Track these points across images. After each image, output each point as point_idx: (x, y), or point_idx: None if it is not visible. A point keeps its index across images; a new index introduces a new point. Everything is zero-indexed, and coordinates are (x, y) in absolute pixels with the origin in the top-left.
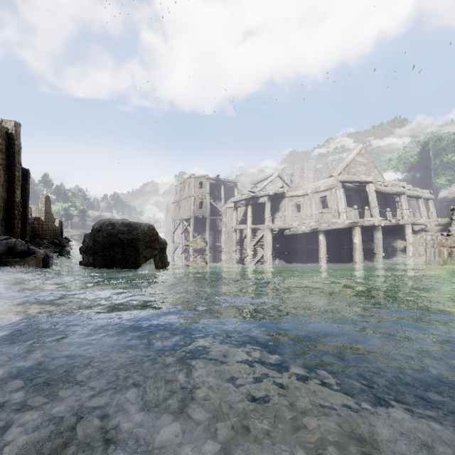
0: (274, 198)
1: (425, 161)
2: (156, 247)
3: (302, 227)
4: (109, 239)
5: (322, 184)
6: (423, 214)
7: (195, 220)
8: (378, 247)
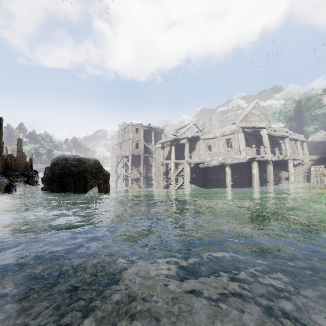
0: (191, 140)
1: (299, 115)
2: (100, 177)
3: (213, 162)
4: (63, 171)
5: (227, 129)
6: (300, 152)
7: (132, 157)
8: (270, 176)
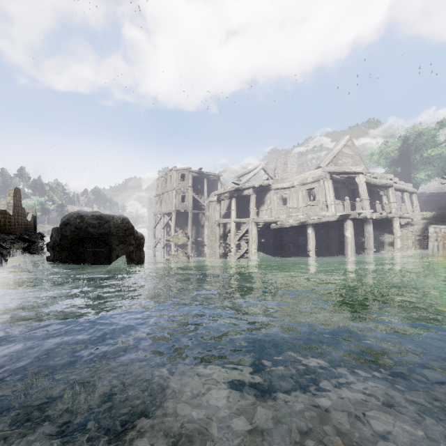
0: (258, 191)
1: (405, 157)
2: (131, 242)
3: (290, 221)
4: (77, 233)
5: (309, 175)
6: (408, 207)
7: (177, 215)
8: (369, 241)
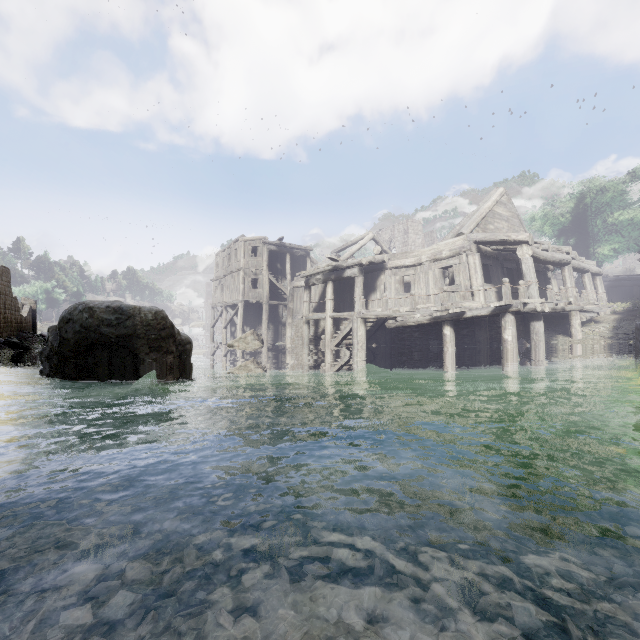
0: (367, 271)
1: (582, 222)
2: (169, 348)
3: (416, 315)
4: (84, 335)
5: (445, 247)
6: (590, 296)
7: (246, 307)
8: (538, 346)
